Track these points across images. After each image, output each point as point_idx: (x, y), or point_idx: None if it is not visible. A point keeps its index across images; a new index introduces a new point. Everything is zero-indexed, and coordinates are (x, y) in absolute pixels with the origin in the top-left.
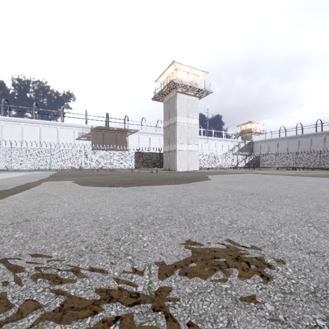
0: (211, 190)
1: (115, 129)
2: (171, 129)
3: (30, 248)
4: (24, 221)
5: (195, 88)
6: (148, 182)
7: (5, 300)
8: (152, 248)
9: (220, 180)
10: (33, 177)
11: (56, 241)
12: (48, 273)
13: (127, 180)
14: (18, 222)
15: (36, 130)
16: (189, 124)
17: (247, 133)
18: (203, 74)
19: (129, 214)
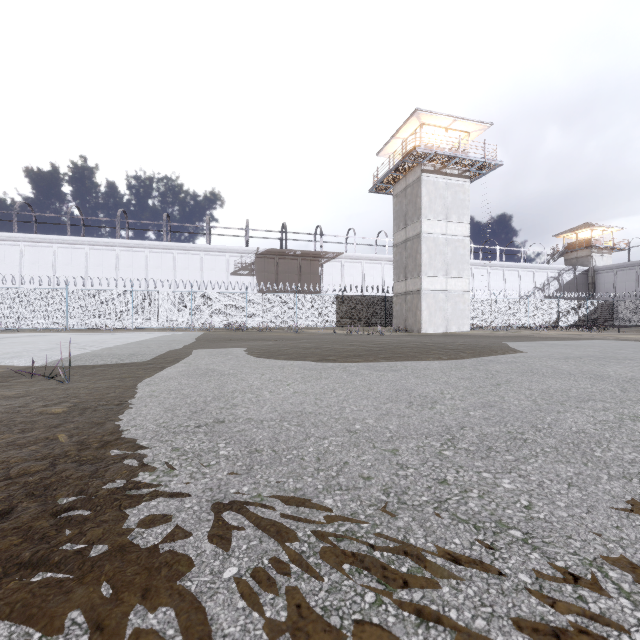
0: (551, 375)
1: (298, 254)
2: (410, 248)
3: (268, 483)
4: (216, 422)
5: (463, 159)
6: (390, 353)
7: (316, 616)
8: (552, 512)
9: (547, 353)
10: (172, 341)
11: (310, 472)
12: (355, 553)
13: (344, 349)
14: (208, 424)
15: (167, 260)
16: (450, 236)
17: (579, 251)
18: (480, 128)
19: (411, 420)
